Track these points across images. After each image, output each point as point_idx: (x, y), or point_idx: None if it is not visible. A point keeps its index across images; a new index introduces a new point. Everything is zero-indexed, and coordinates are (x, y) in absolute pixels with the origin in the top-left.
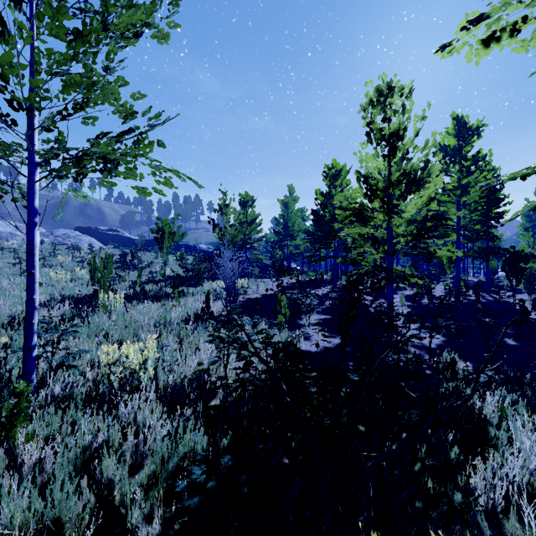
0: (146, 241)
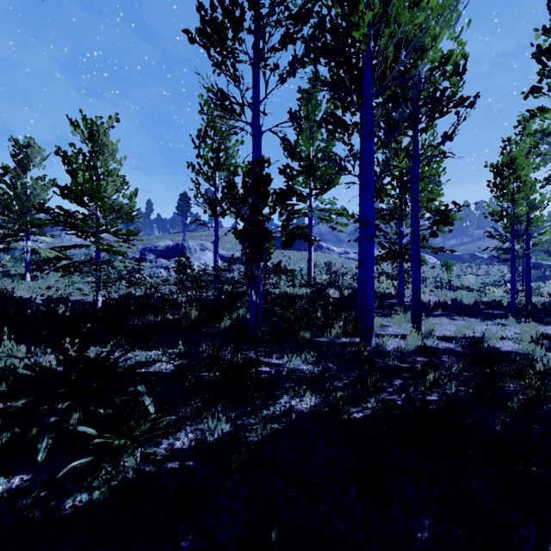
0: (463, 255)
